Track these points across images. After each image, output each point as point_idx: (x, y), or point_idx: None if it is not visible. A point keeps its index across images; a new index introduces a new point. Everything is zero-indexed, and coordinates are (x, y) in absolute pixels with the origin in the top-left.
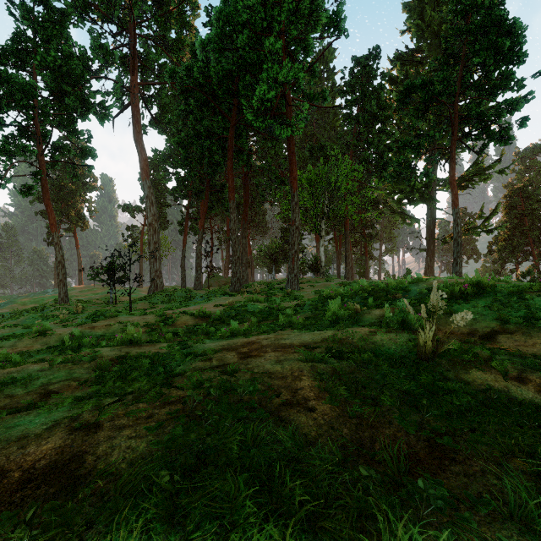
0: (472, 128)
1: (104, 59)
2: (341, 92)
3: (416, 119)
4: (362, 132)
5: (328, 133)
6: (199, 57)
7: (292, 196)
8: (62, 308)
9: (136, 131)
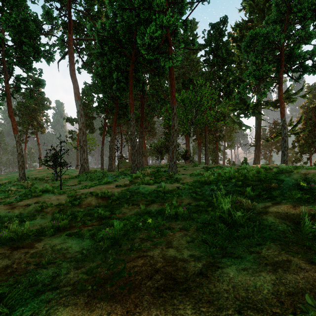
0: (291, 64)
1: (49, 21)
2: (202, 45)
3: (255, 58)
4: (216, 70)
5: (193, 73)
6: (109, 14)
7: (172, 109)
8: (18, 184)
9: (71, 69)
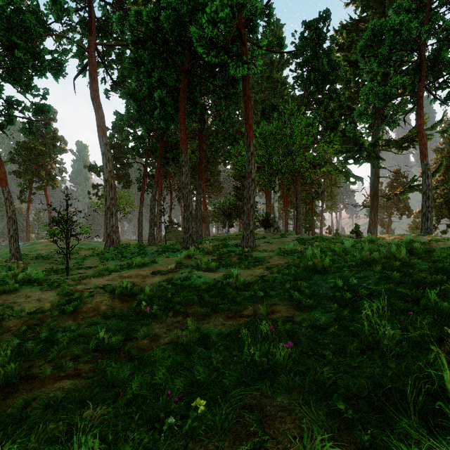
0: (434, 77)
1: (58, 14)
2: (292, 54)
3: (378, 66)
4: (313, 92)
5: (277, 99)
6: None
7: (248, 146)
8: (5, 265)
9: (93, 89)
